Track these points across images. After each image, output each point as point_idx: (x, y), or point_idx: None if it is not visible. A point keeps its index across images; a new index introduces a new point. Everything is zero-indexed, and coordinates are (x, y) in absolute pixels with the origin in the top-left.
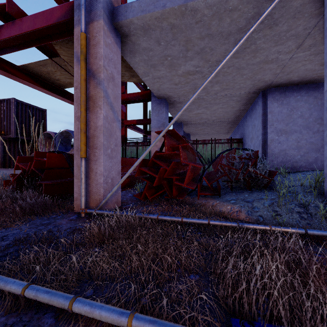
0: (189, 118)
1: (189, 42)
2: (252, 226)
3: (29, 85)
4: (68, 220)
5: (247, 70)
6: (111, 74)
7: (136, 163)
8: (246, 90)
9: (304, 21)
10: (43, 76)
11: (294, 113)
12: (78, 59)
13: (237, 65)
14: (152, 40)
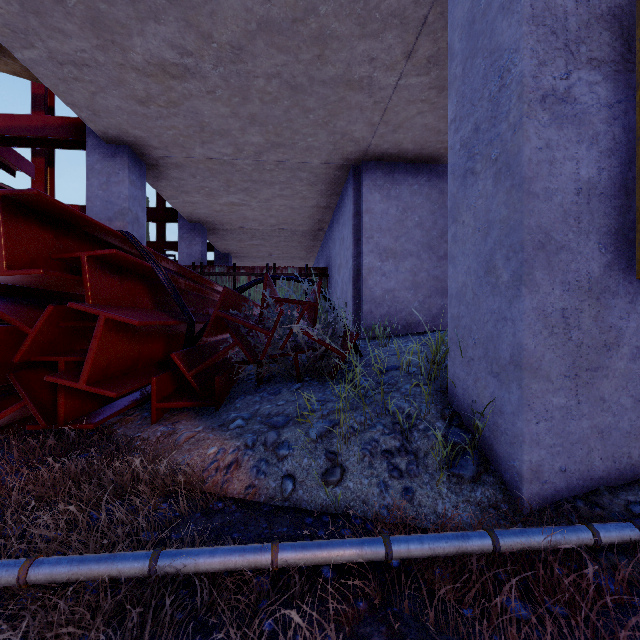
0: (215, 214)
1: None
2: (209, 562)
3: None
4: None
5: (313, 97)
6: None
7: None
8: (321, 156)
9: None
10: None
11: (408, 217)
12: None
13: (287, 76)
14: None
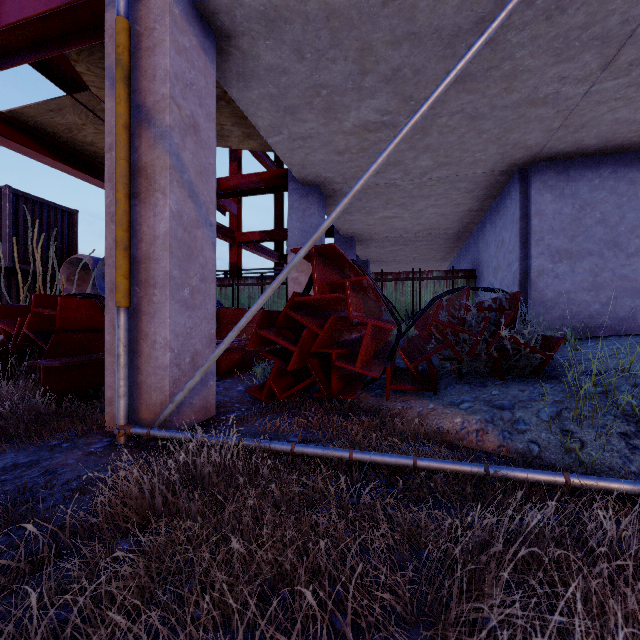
0: (367, 227)
1: (367, 53)
2: (522, 474)
3: (29, 154)
4: (82, 455)
5: (490, 121)
6: (191, 118)
7: (242, 321)
8: (485, 166)
9: (624, 1)
10: (58, 135)
11: (586, 214)
12: (114, 82)
13: (470, 110)
14: (284, 46)
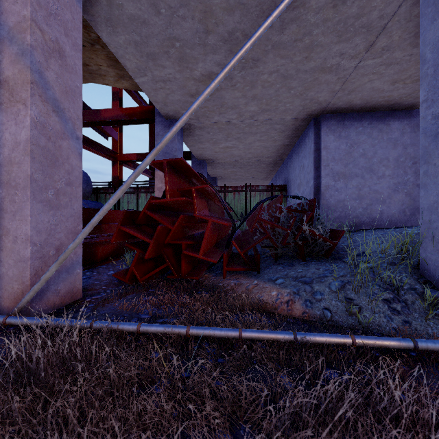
0: (214, 154)
1: (209, 16)
2: (321, 339)
3: None
4: None
5: (296, 81)
6: (56, 43)
7: (95, 218)
8: (293, 114)
9: (382, 1)
10: None
11: (354, 150)
12: None
13: (283, 71)
14: None
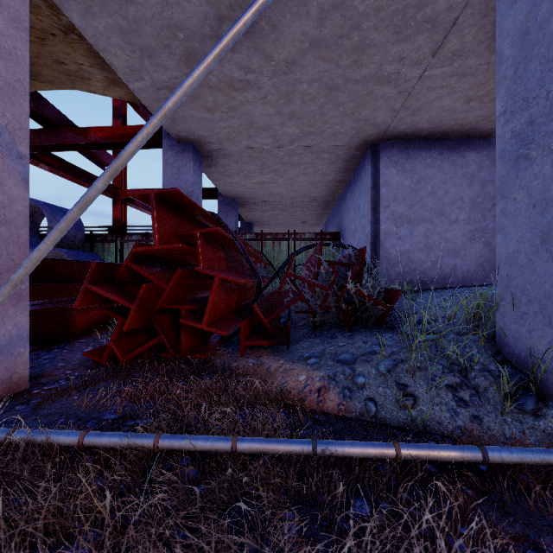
0: (247, 191)
1: None
2: (352, 450)
3: None
4: None
5: (345, 94)
6: None
7: (18, 272)
8: (344, 140)
9: None
10: None
11: (421, 187)
12: None
13: (327, 79)
14: None
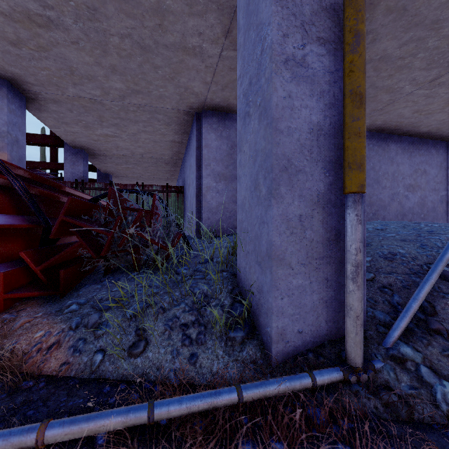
0: (93, 142)
1: None
2: None
3: None
4: None
5: (159, 57)
6: None
7: None
8: (172, 103)
9: None
10: None
11: (234, 152)
12: None
13: (137, 38)
14: None
